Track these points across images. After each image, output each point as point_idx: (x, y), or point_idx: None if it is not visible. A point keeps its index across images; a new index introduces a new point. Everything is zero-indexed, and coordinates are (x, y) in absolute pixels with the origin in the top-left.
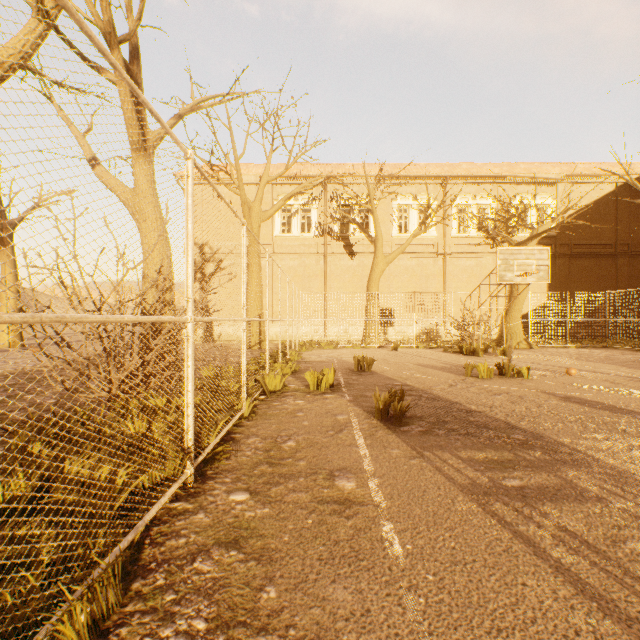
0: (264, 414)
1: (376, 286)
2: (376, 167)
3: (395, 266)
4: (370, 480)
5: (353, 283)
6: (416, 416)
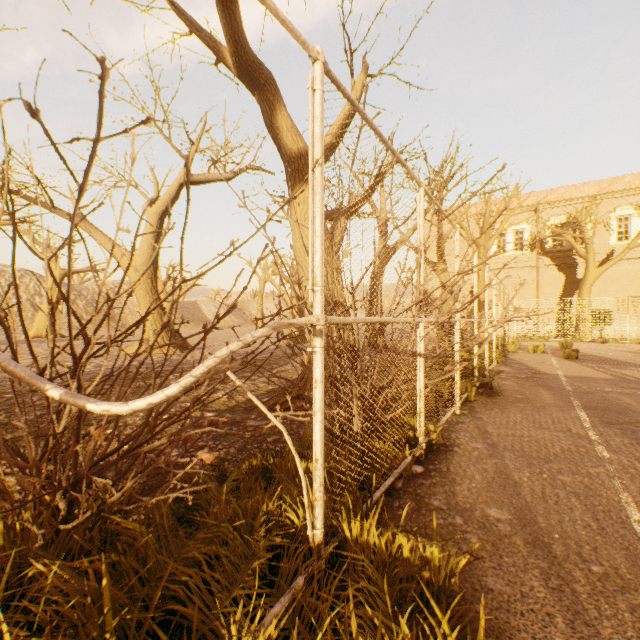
0: (511, 355)
1: (586, 293)
2: (591, 186)
3: (613, 272)
4: (554, 363)
5: (565, 289)
6: (583, 359)
